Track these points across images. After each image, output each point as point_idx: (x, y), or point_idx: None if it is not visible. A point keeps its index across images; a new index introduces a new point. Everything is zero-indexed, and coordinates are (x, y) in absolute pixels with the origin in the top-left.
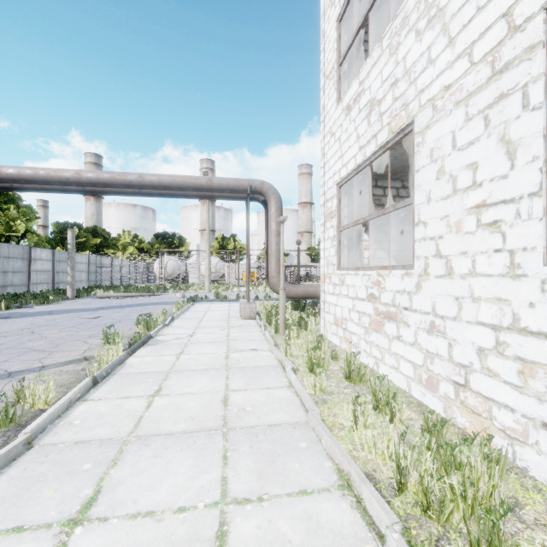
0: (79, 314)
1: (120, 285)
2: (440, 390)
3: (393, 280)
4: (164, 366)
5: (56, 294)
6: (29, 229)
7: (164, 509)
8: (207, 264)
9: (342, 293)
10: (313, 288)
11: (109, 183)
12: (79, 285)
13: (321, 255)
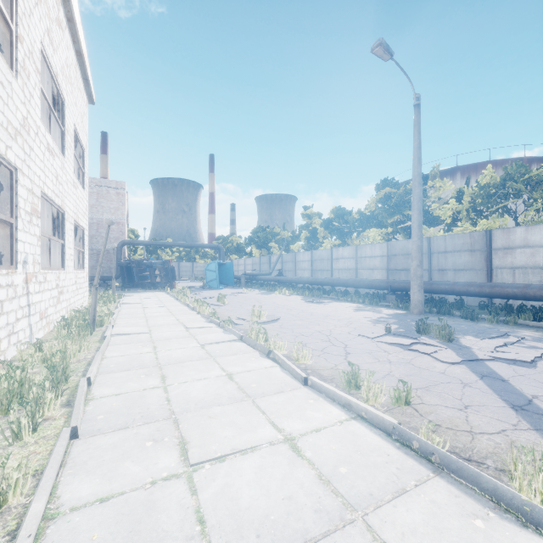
0: None
1: None
2: None
3: None
4: (409, 540)
5: None
6: None
7: (194, 381)
8: None
9: None
10: None
11: None
12: None
13: None
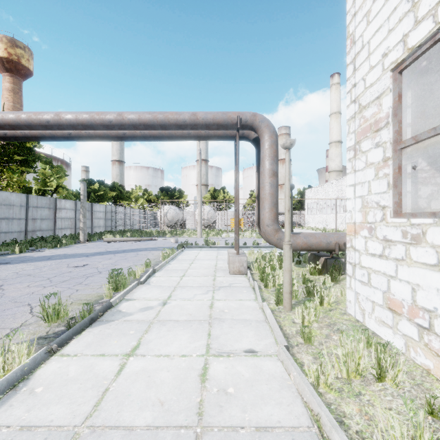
0: (71, 261)
1: (128, 230)
2: None
3: None
4: (83, 400)
5: (72, 238)
6: (60, 185)
7: None
8: (199, 212)
9: (414, 259)
10: (316, 239)
11: (89, 124)
12: (97, 230)
13: (348, 195)
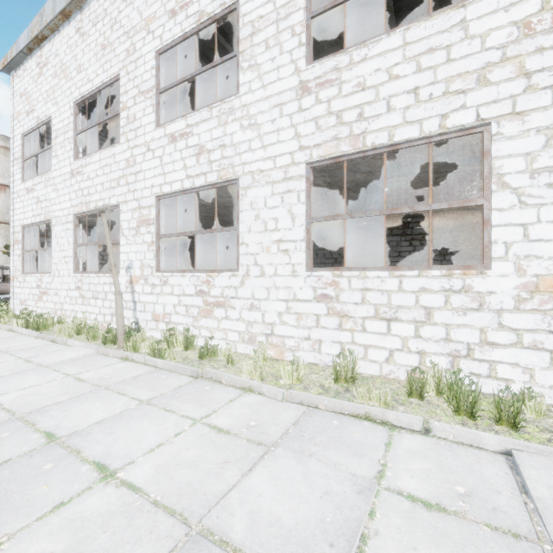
0: None
1: None
2: (58, 313)
3: (46, 278)
4: None
5: None
6: None
7: None
8: None
9: (25, 286)
10: (6, 287)
11: None
12: None
13: (12, 264)
